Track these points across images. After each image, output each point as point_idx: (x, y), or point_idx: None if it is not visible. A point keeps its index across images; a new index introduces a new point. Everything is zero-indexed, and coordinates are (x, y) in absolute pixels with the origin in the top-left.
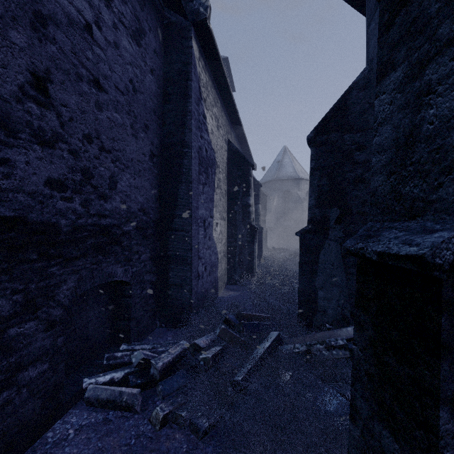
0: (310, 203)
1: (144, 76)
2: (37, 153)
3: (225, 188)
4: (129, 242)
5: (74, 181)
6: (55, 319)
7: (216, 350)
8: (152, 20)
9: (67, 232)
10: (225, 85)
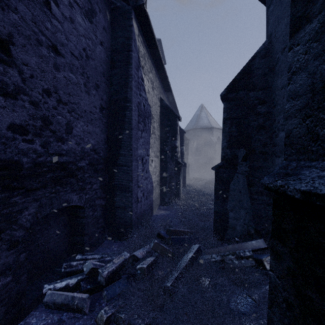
0: (223, 145)
1: (95, 46)
2: (0, 102)
3: (158, 134)
4: (83, 175)
5: (34, 126)
6: (18, 239)
7: (150, 260)
8: (102, 4)
9: (28, 168)
10: (158, 57)
